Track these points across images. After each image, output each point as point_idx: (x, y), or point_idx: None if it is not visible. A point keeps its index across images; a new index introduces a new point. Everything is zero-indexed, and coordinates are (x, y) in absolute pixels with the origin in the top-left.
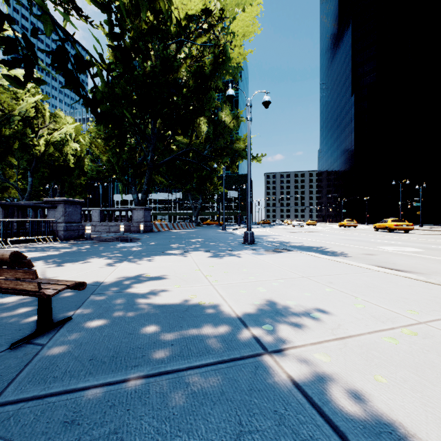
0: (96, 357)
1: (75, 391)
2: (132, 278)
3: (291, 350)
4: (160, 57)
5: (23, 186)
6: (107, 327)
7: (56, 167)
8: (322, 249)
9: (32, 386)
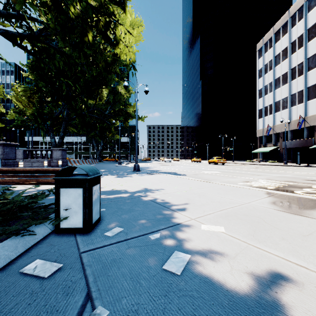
0: None
1: None
2: None
3: (149, 196)
4: None
5: None
6: None
7: None
8: (175, 173)
9: None
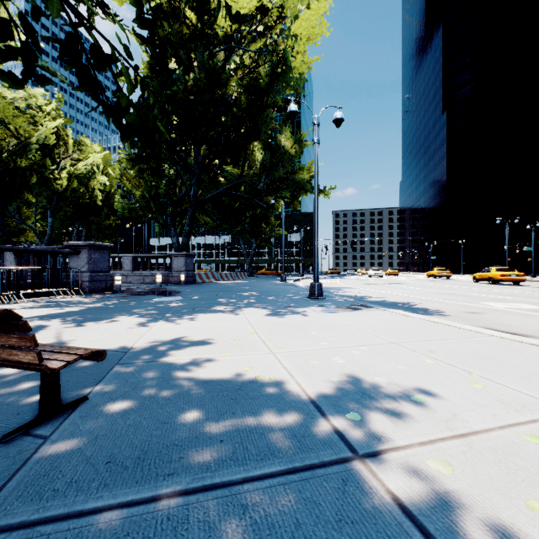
0: (115, 458)
1: (81, 516)
2: (169, 342)
3: (391, 453)
4: (205, 68)
5: (42, 228)
6: (133, 412)
7: (82, 205)
8: (410, 305)
9: (21, 504)
